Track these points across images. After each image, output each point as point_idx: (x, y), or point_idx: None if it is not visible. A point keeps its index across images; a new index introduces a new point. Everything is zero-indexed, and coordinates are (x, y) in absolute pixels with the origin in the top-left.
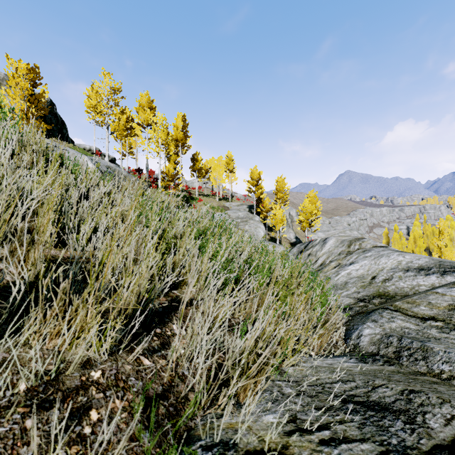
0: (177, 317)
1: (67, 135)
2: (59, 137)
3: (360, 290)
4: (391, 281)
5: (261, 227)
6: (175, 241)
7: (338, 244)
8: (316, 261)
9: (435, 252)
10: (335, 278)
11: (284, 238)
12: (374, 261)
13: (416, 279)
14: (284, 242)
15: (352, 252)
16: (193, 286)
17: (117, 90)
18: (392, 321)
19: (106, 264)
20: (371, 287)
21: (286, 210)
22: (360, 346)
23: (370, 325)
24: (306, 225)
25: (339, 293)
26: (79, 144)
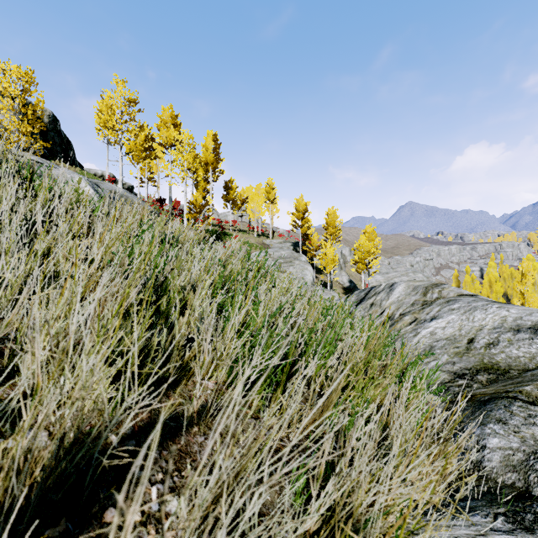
0: (165, 460)
1: (74, 157)
2: (64, 160)
3: (455, 359)
4: (498, 346)
5: (308, 268)
6: (181, 296)
7: (410, 292)
8: (381, 314)
9: (517, 299)
10: (413, 339)
11: (335, 282)
12: (465, 315)
13: (535, 344)
14: (336, 287)
15: (429, 301)
16: (209, 376)
17: (133, 102)
18: (532, 424)
19: (25, 350)
20: (470, 355)
21: (338, 249)
22: (485, 468)
23: (497, 429)
24: (362, 266)
25: (424, 364)
26: (90, 169)
